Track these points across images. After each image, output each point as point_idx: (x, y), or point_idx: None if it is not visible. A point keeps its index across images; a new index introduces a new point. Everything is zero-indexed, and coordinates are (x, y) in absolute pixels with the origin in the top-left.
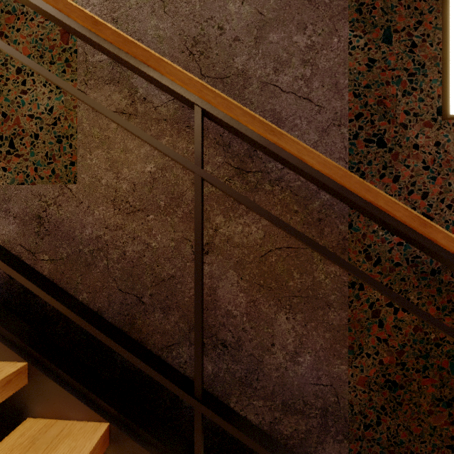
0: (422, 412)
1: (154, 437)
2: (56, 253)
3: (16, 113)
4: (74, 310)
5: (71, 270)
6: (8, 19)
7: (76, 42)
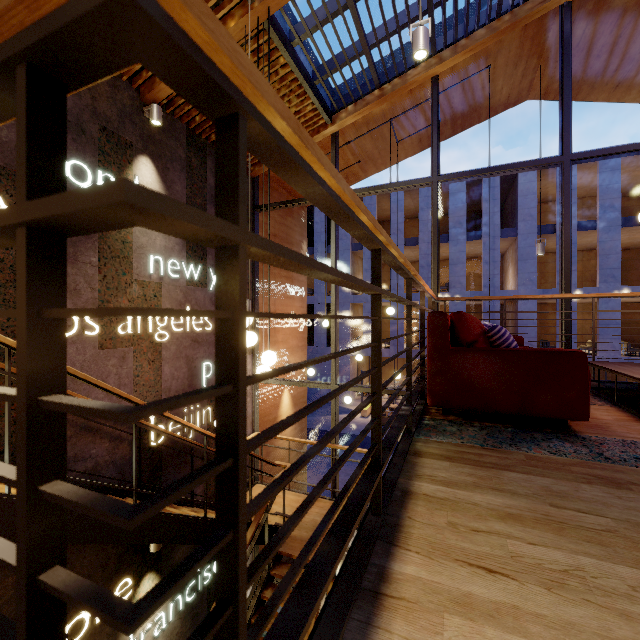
0: None
1: None
2: None
3: None
4: None
5: None
6: None
7: None
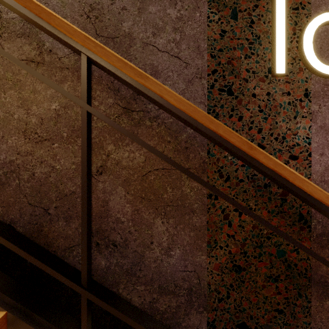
0: (258, 287)
1: (48, 320)
2: None
3: None
4: None
5: None
6: None
7: None
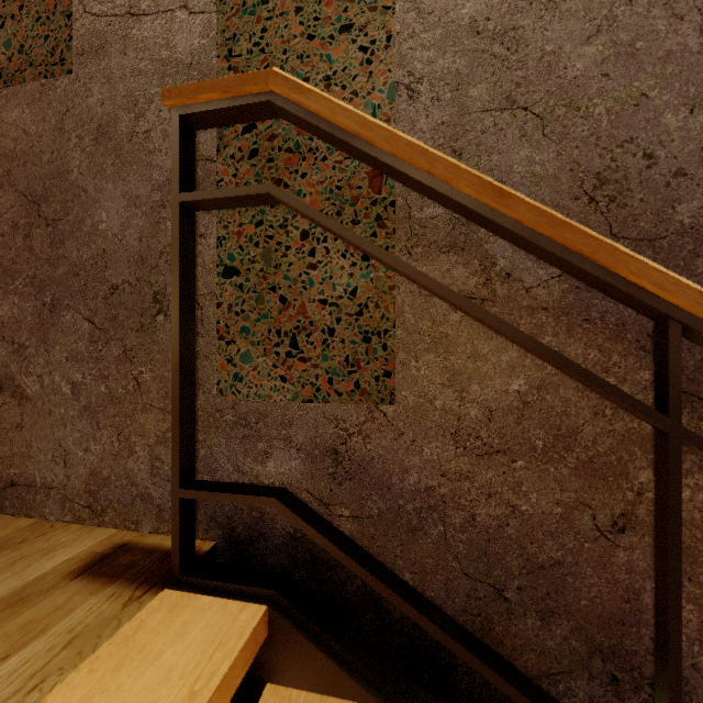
0: None
1: None
2: (361, 508)
3: (300, 296)
4: (448, 631)
5: (385, 535)
6: (288, 160)
7: (393, 189)
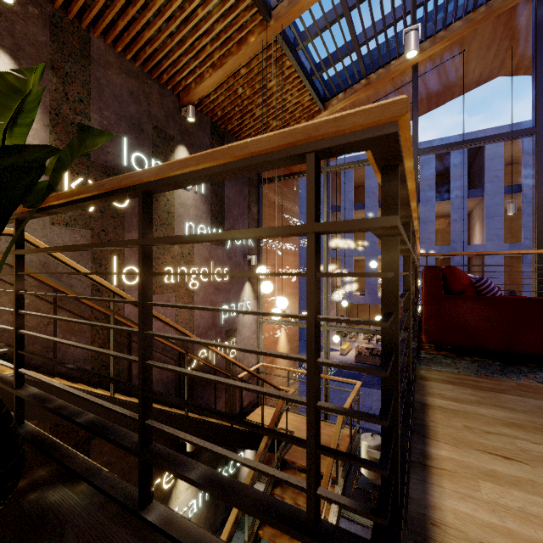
0: None
1: (43, 371)
2: None
3: None
4: None
5: None
6: None
7: None
